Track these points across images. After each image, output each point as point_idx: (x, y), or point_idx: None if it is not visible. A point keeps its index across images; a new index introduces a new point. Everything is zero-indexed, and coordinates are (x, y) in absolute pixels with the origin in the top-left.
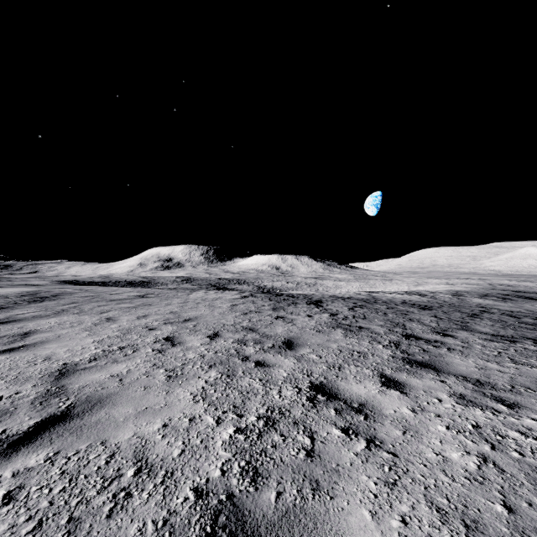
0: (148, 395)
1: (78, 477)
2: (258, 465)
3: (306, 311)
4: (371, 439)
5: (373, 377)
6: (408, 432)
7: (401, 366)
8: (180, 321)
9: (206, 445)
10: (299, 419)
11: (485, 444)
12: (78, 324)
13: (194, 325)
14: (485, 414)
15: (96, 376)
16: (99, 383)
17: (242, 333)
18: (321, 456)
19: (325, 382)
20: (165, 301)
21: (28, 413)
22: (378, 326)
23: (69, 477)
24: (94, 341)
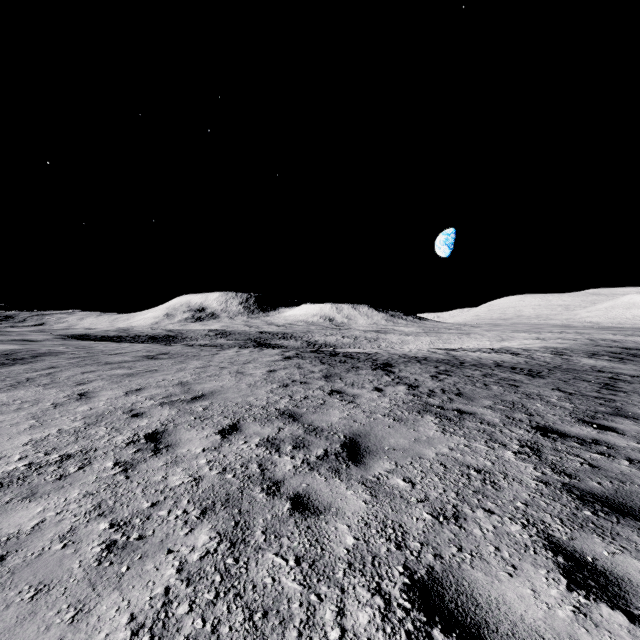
0: (25, 626)
1: None
2: None
3: (373, 381)
4: None
5: (538, 553)
6: None
7: (575, 511)
8: (187, 400)
9: None
10: None
11: None
12: (31, 404)
13: (204, 408)
14: None
15: None
16: None
17: (275, 424)
18: None
19: (440, 569)
20: (179, 365)
21: None
22: (487, 409)
23: None
24: (28, 442)
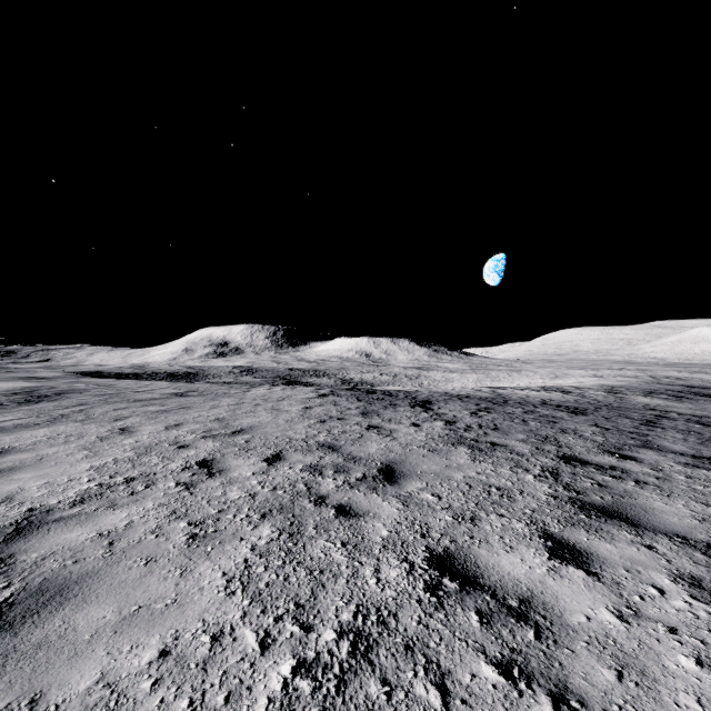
0: (148, 578)
1: None
2: None
3: (411, 418)
4: (559, 693)
5: (532, 539)
6: (626, 674)
7: (572, 515)
8: (227, 434)
9: None
10: (416, 636)
11: None
12: (77, 438)
13: (246, 441)
14: None
15: (72, 535)
16: (73, 549)
17: (316, 454)
18: None
19: (454, 548)
20: (211, 402)
21: None
22: (519, 442)
23: None
24: (90, 468)
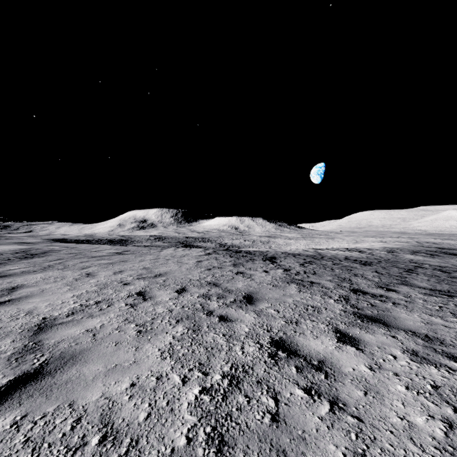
0: (118, 351)
1: (41, 446)
2: (223, 431)
3: (263, 267)
4: (334, 400)
5: (329, 333)
6: (369, 393)
7: (353, 321)
8: (152, 277)
9: (172, 408)
10: (263, 377)
11: (447, 406)
12: (61, 279)
13: (163, 281)
14: (440, 372)
15: (71, 331)
16: (74, 338)
17: (206, 288)
18: (286, 420)
19: (285, 337)
20: (139, 258)
21: (2, 370)
22: (328, 281)
23: (32, 446)
24: (73, 296)
